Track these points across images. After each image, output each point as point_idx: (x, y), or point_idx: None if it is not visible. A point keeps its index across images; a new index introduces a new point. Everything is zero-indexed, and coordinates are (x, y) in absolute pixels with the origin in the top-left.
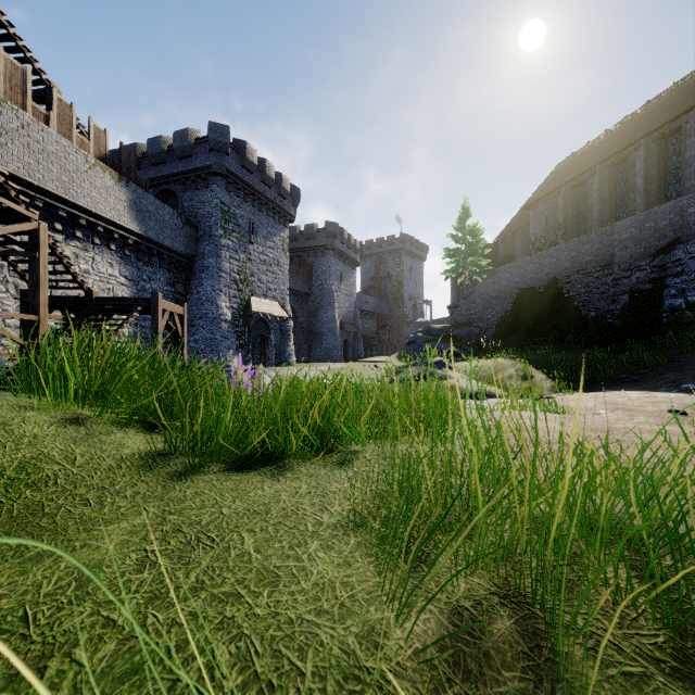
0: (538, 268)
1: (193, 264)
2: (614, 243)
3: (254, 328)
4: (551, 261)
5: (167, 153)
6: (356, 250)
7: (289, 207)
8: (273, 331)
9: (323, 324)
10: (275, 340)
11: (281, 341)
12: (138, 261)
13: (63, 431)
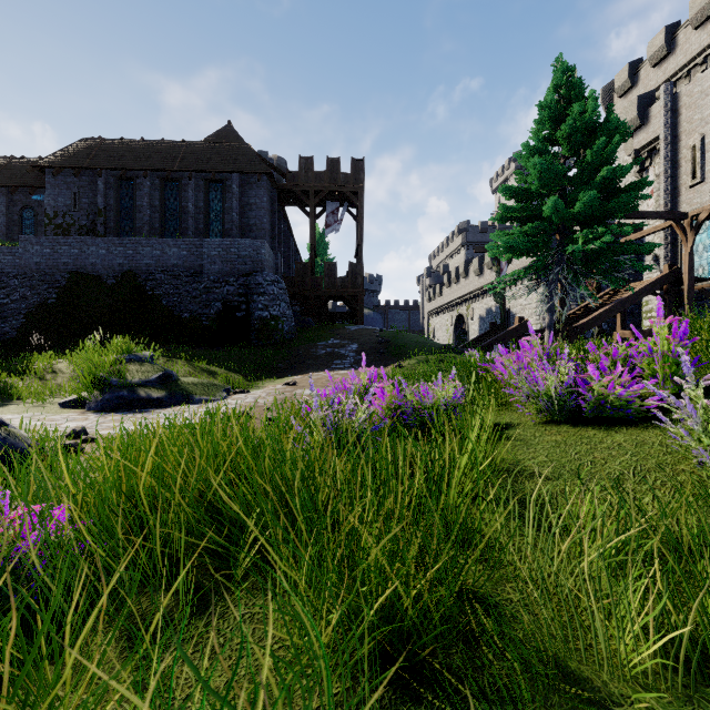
0: (105, 255)
1: None
2: (204, 256)
3: None
4: (126, 251)
5: None
6: None
7: None
8: None
9: None
10: None
11: None
12: None
13: None
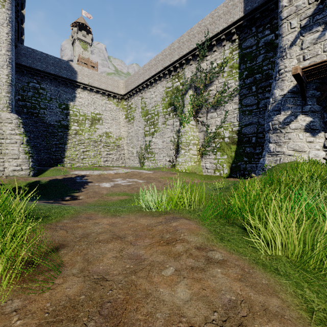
0: None
1: None
2: None
3: None
4: None
5: None
6: None
7: None
8: None
9: None
10: None
11: None
12: None
13: None
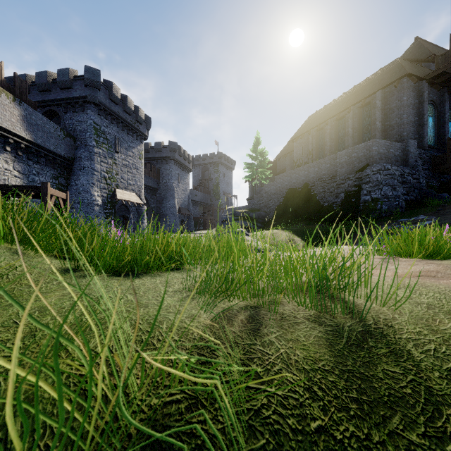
0: (297, 177)
1: (73, 164)
2: (337, 164)
3: (118, 210)
4: (304, 173)
5: (52, 84)
6: (189, 161)
7: (143, 130)
8: (132, 213)
9: (167, 208)
10: (133, 219)
11: (138, 220)
12: (29, 160)
13: (3, 254)
